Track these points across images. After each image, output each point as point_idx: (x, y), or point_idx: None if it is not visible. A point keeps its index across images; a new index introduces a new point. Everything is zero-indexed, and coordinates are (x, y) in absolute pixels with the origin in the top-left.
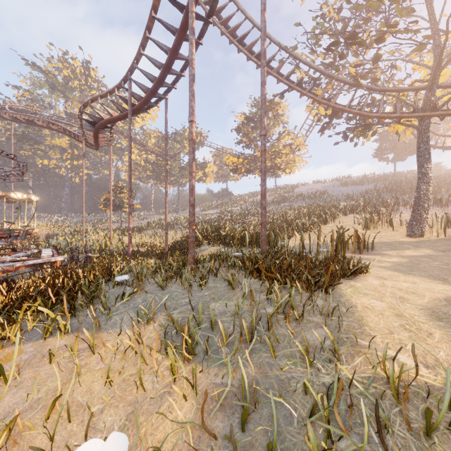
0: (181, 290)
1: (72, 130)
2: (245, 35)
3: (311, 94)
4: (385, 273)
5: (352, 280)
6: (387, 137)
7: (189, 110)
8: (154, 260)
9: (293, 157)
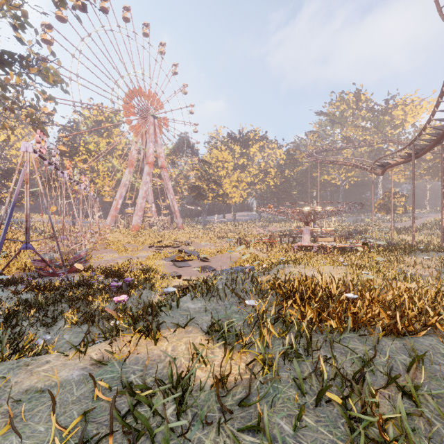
0: None
1: (362, 166)
2: None
3: None
4: None
5: None
6: None
7: None
8: None
9: None
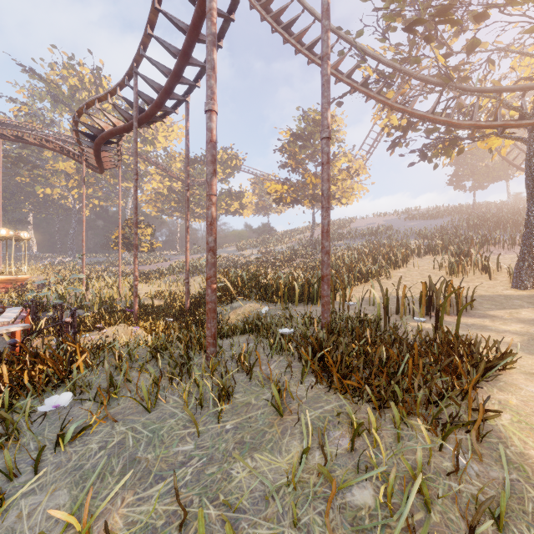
0: (182, 412)
1: (70, 148)
2: (293, 21)
3: (382, 97)
4: (532, 364)
5: (493, 384)
6: (464, 160)
7: (207, 93)
8: (168, 321)
9: (351, 184)
